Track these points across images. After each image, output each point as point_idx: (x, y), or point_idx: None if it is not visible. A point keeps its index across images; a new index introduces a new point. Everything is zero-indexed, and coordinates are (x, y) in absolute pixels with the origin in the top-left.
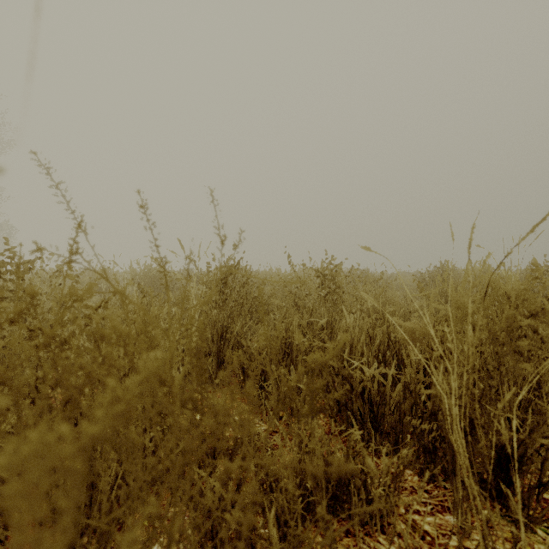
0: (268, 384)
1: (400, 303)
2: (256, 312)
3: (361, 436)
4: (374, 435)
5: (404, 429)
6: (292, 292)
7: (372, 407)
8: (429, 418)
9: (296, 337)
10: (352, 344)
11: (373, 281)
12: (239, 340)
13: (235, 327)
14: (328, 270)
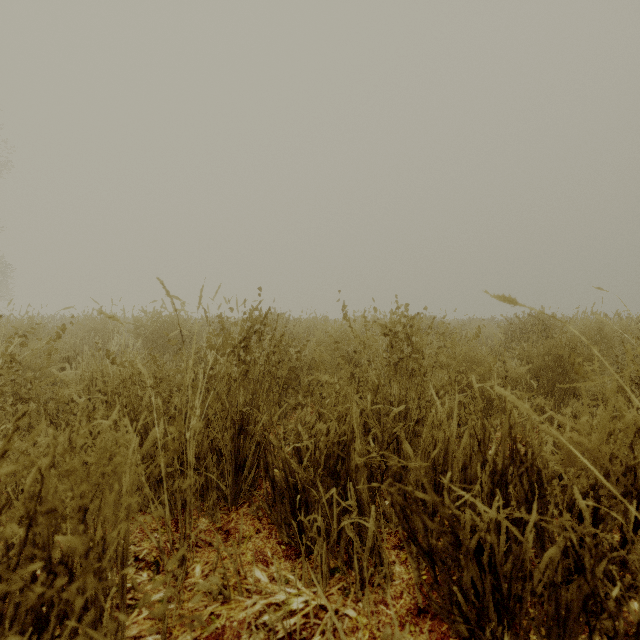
0: (311, 519)
1: (498, 369)
2: (296, 379)
3: (478, 633)
4: (503, 634)
5: (568, 639)
6: (344, 350)
7: (498, 582)
8: (632, 637)
9: (358, 442)
10: (446, 449)
11: (449, 334)
12: (267, 436)
13: (260, 417)
14: (401, 325)
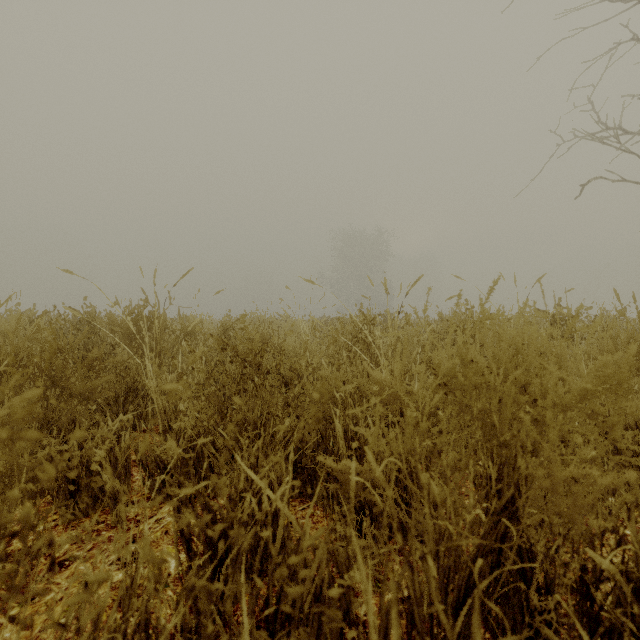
0: None
1: None
2: None
3: None
4: None
5: None
6: None
7: None
8: None
9: None
10: None
11: None
12: None
13: None
14: None
